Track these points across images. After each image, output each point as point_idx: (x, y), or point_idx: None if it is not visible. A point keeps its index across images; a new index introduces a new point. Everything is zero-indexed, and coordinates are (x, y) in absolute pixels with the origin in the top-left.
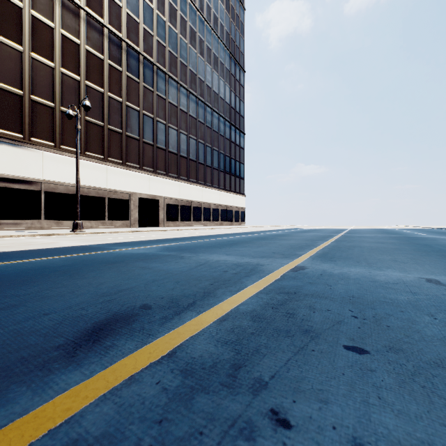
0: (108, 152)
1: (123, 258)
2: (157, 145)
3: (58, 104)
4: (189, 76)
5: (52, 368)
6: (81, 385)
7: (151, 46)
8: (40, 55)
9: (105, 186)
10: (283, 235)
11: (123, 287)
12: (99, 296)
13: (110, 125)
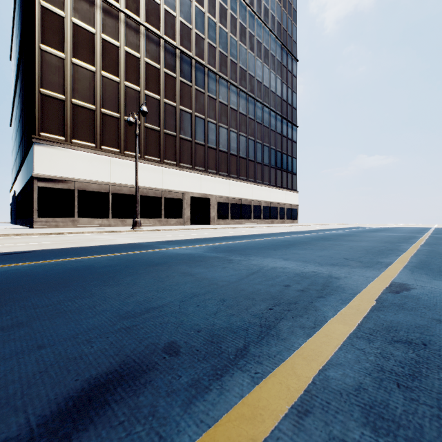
0: (164, 155)
1: (167, 259)
2: (208, 145)
3: (123, 115)
4: (239, 73)
5: None
6: None
7: (202, 49)
8: (108, 72)
9: (161, 186)
10: (348, 235)
11: (153, 304)
12: (119, 318)
13: (165, 129)
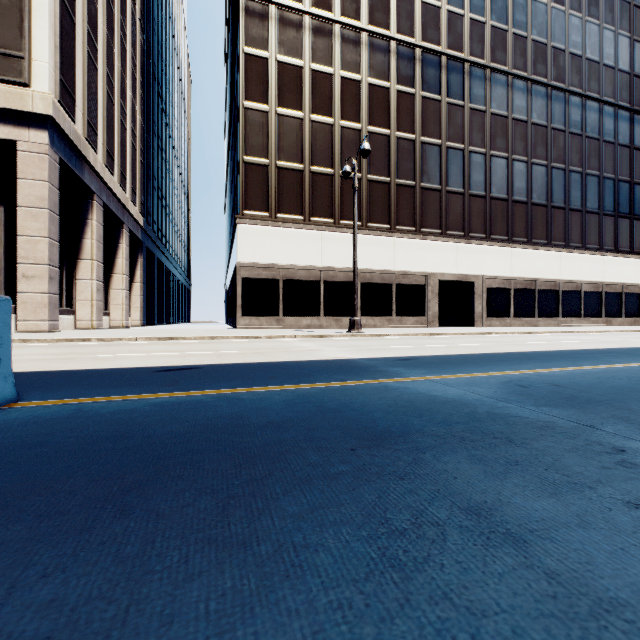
0: (395, 219)
1: (407, 415)
2: (470, 191)
3: (337, 169)
4: (532, 52)
5: None
6: None
7: (460, 33)
8: (319, 114)
9: (392, 267)
10: None
11: None
12: None
13: (398, 178)
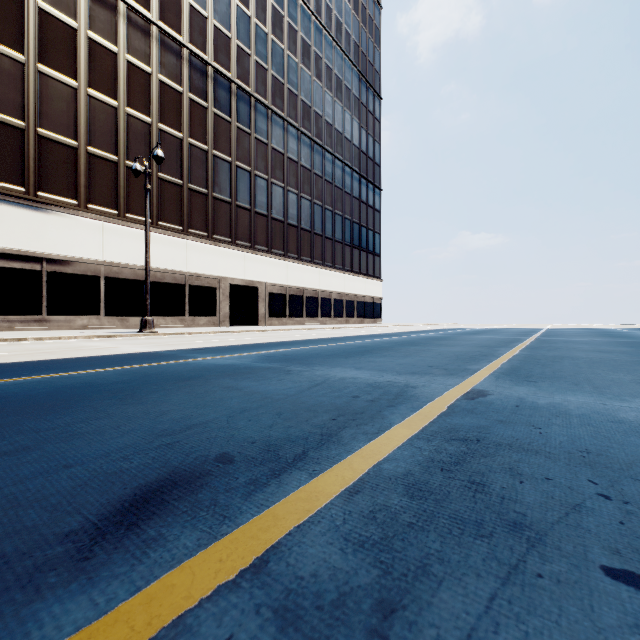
0: (188, 222)
1: (202, 371)
2: (256, 209)
3: (123, 158)
4: (301, 109)
5: (43, 586)
6: (81, 635)
7: (247, 70)
8: (100, 91)
9: (185, 269)
10: (442, 339)
11: (195, 420)
12: (155, 436)
13: (191, 183)
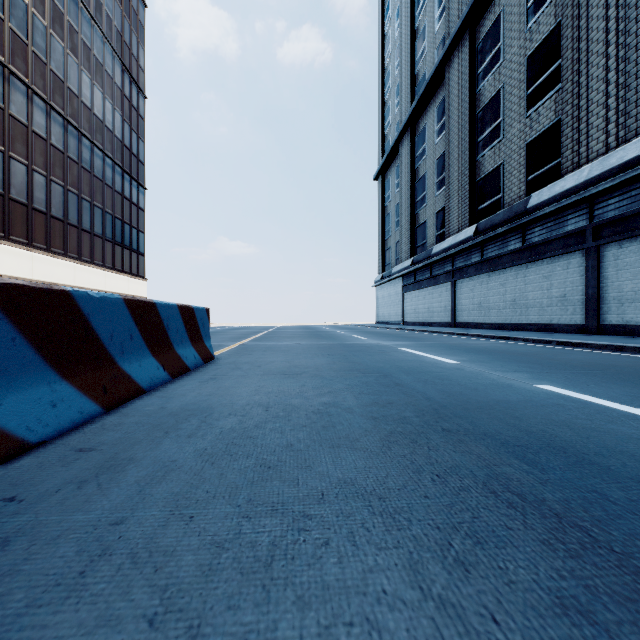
0: None
1: None
2: None
3: None
4: (51, 81)
5: None
6: None
7: None
8: None
9: None
10: (218, 332)
11: None
12: None
13: None
